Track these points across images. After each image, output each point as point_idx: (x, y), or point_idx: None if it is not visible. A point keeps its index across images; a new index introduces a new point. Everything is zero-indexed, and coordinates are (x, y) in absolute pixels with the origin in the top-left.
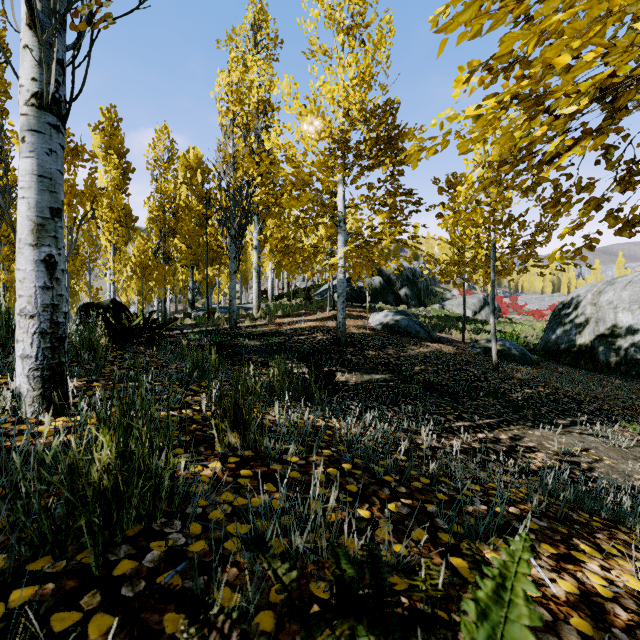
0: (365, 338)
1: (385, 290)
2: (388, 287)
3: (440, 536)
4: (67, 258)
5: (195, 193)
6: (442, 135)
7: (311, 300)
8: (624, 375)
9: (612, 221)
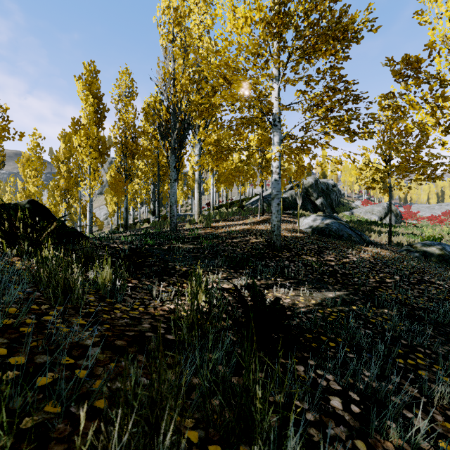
0: (299, 241)
1: (304, 200)
2: (307, 197)
3: None
4: None
5: (147, 119)
6: None
7: (244, 208)
8: None
9: None
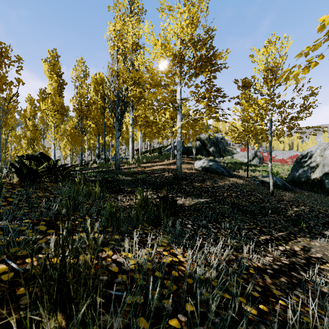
0: (193, 175)
1: (202, 148)
2: (203, 147)
3: None
4: None
5: (97, 94)
6: None
7: (162, 154)
8: None
9: None
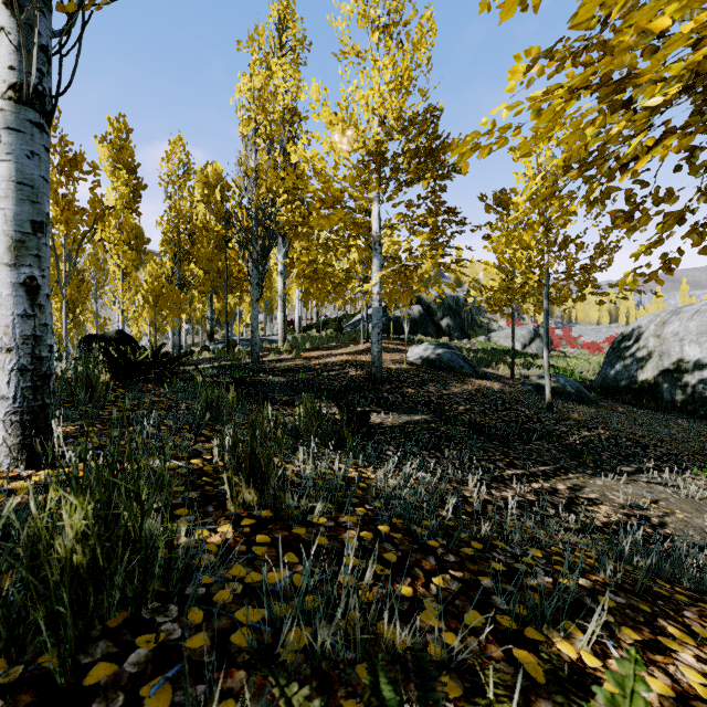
0: (403, 374)
1: (425, 320)
2: (428, 317)
3: (499, 620)
4: (65, 283)
5: (213, 212)
6: (499, 131)
7: (343, 331)
8: (691, 415)
9: (696, 238)
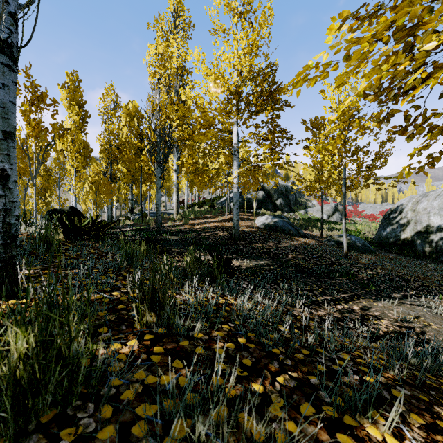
0: (253, 234)
1: (266, 200)
2: (268, 198)
3: (325, 410)
4: (35, 176)
5: (132, 132)
6: (323, 66)
7: (214, 207)
8: (435, 260)
9: None
